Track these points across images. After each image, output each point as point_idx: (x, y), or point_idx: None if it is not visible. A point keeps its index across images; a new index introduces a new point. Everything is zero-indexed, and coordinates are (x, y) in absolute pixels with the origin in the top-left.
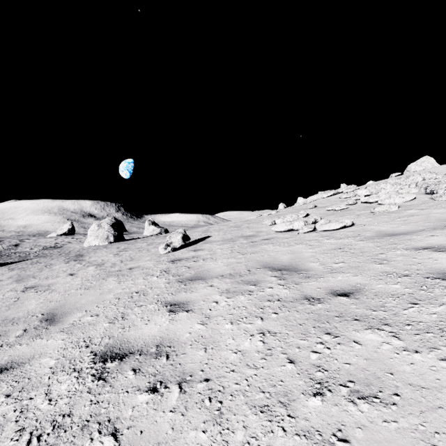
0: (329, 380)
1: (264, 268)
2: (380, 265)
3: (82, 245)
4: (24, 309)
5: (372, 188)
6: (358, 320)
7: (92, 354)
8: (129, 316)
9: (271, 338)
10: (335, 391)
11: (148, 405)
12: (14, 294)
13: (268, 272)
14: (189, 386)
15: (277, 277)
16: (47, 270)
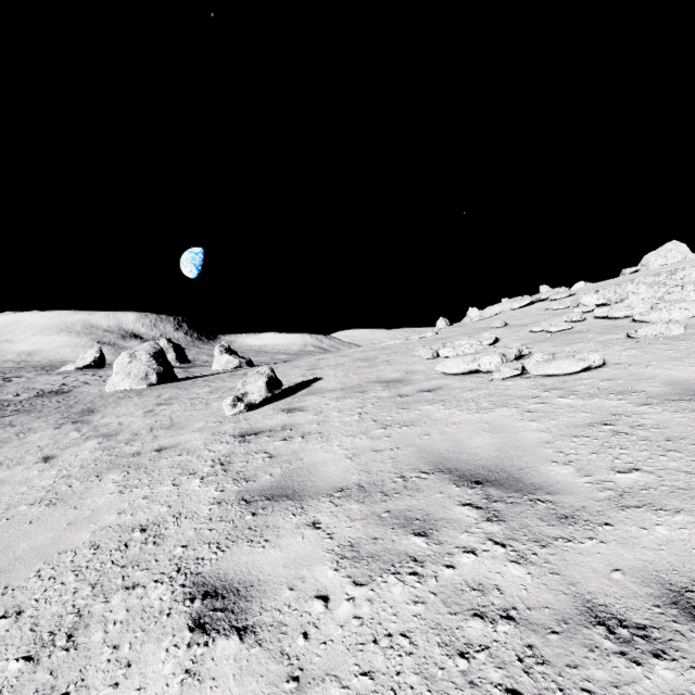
0: None
1: (438, 473)
2: None
3: (104, 389)
4: None
5: (610, 292)
6: None
7: None
8: (88, 630)
9: None
10: None
11: None
12: None
13: (451, 487)
14: None
15: (477, 510)
16: (12, 445)
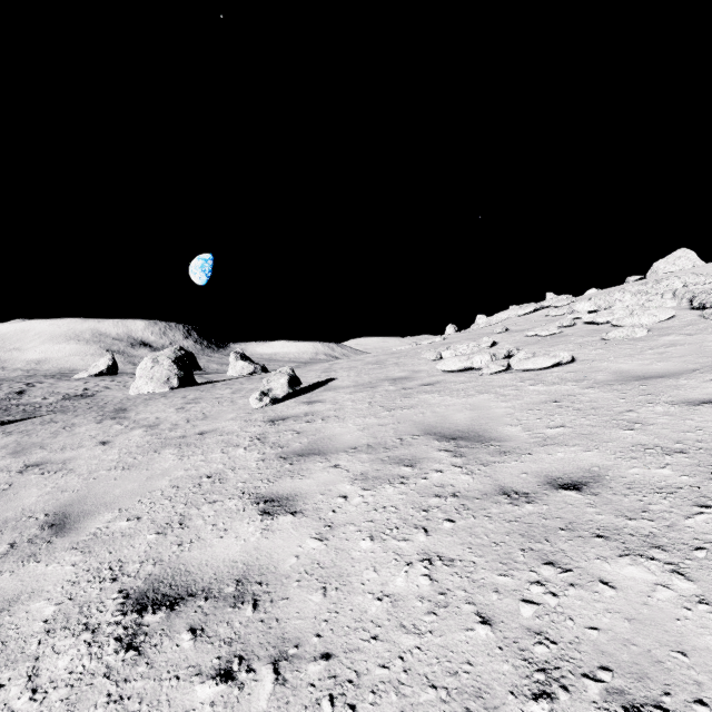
0: (562, 664)
1: (426, 435)
2: (629, 431)
3: (127, 393)
4: (16, 504)
5: (600, 300)
6: (603, 538)
7: (121, 595)
8: (192, 520)
9: (444, 570)
10: (576, 691)
11: (214, 710)
12: (6, 477)
13: (434, 442)
14: (292, 669)
15: (449, 452)
16: (64, 435)
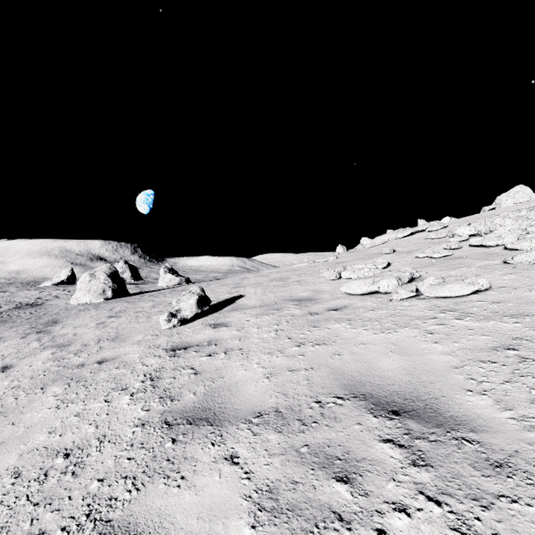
0: None
1: (353, 399)
2: None
3: (69, 302)
4: None
5: (480, 225)
6: None
7: None
8: None
9: None
10: None
11: None
12: None
13: (368, 417)
14: None
15: (400, 449)
16: None
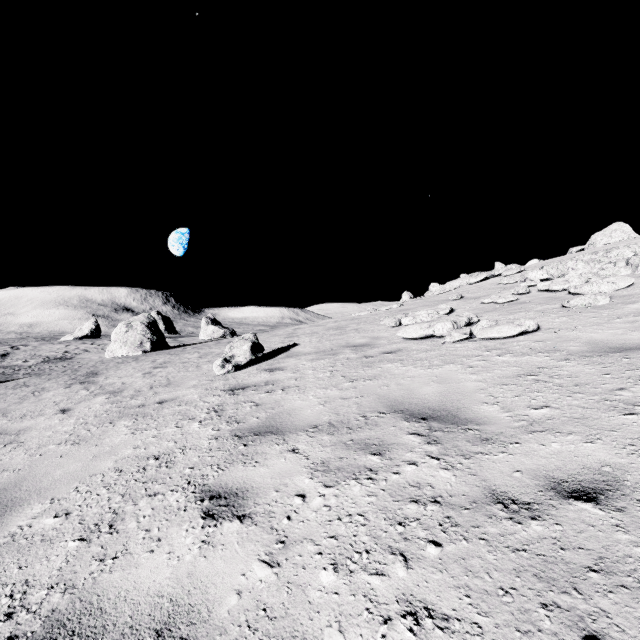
0: None
1: (393, 413)
2: (631, 416)
3: (103, 356)
4: None
5: (553, 268)
6: None
7: None
8: (124, 521)
9: (438, 638)
10: None
11: None
12: None
13: (402, 422)
14: None
15: (421, 437)
16: (30, 401)
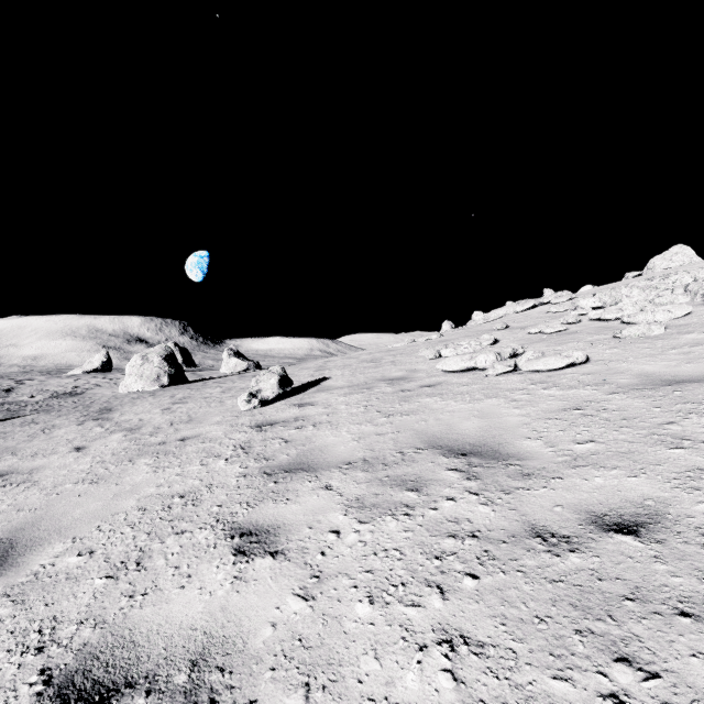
0: None
1: (431, 449)
2: (678, 450)
3: (116, 391)
4: None
5: (605, 295)
6: (692, 618)
7: (41, 678)
8: (152, 559)
9: (473, 663)
10: None
11: None
12: None
13: (441, 458)
14: None
15: (460, 472)
16: (41, 439)
